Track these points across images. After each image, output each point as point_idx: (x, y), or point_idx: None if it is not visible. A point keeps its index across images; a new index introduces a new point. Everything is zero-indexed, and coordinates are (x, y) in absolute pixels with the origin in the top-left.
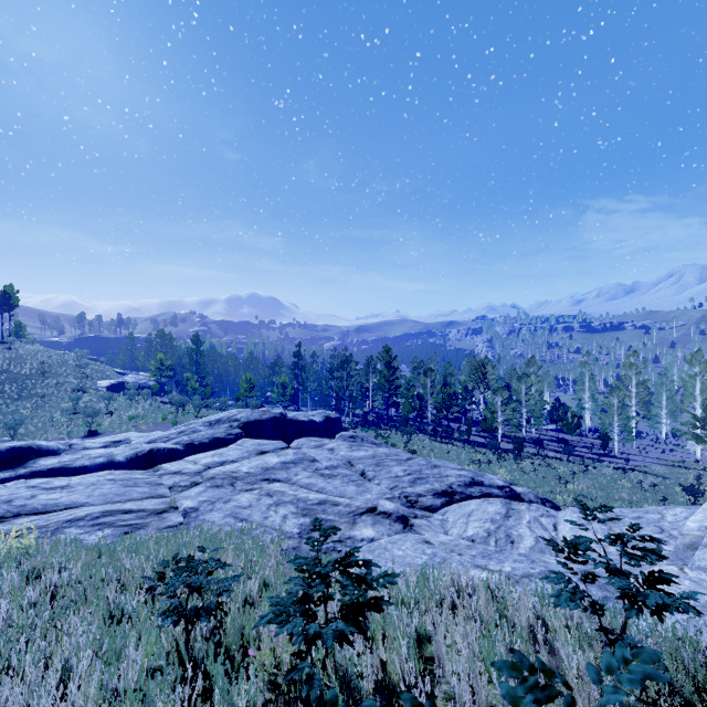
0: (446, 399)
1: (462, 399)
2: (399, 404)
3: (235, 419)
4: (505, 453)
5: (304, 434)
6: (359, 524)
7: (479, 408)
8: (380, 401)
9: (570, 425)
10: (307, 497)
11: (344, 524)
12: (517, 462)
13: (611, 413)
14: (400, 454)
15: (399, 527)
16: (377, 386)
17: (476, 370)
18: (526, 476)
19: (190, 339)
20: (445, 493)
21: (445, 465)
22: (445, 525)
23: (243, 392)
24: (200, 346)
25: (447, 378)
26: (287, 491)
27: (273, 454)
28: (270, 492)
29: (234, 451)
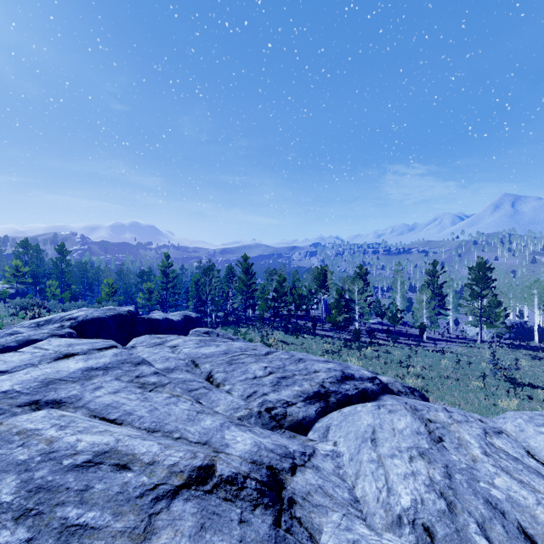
0: (296, 299)
1: (307, 300)
2: (255, 305)
3: (70, 318)
4: (348, 343)
5: (157, 333)
6: (159, 536)
7: (322, 307)
8: (239, 303)
9: (395, 318)
10: (73, 445)
11: (116, 542)
12: (361, 350)
13: (421, 307)
14: (258, 348)
15: (264, 525)
16: (236, 290)
17: (319, 275)
18: (371, 362)
19: (55, 248)
20: (318, 395)
21: (309, 358)
22: (342, 467)
23: (105, 297)
24: (66, 255)
25: (296, 282)
26: (45, 429)
27: (81, 357)
28: (3, 436)
29: (22, 356)
